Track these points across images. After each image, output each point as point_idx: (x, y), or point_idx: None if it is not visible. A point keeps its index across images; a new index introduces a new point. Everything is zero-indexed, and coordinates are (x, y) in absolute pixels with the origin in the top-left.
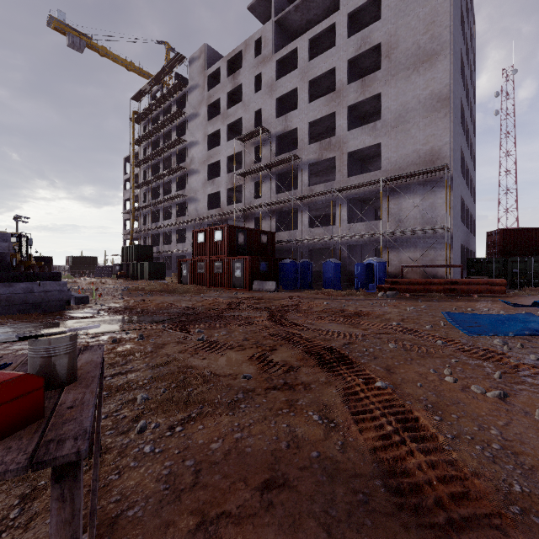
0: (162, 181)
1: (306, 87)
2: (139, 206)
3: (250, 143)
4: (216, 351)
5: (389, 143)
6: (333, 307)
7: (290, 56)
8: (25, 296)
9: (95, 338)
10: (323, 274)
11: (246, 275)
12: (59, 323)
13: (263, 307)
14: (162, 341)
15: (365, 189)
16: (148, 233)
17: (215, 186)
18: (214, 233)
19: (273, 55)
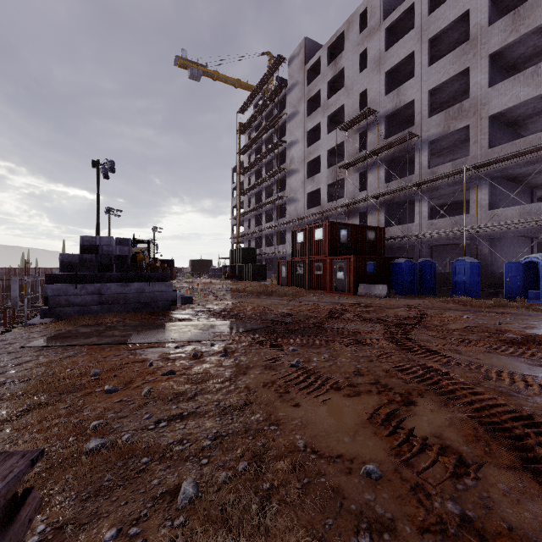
0: (263, 185)
1: (426, 47)
2: (244, 211)
3: (353, 131)
4: (314, 391)
5: None
6: (480, 325)
7: (402, 18)
8: (138, 295)
9: (179, 349)
10: (452, 276)
11: (350, 278)
12: (156, 325)
13: (374, 318)
14: (246, 362)
15: (518, 161)
16: (252, 236)
17: (314, 183)
18: (313, 232)
19: (381, 23)
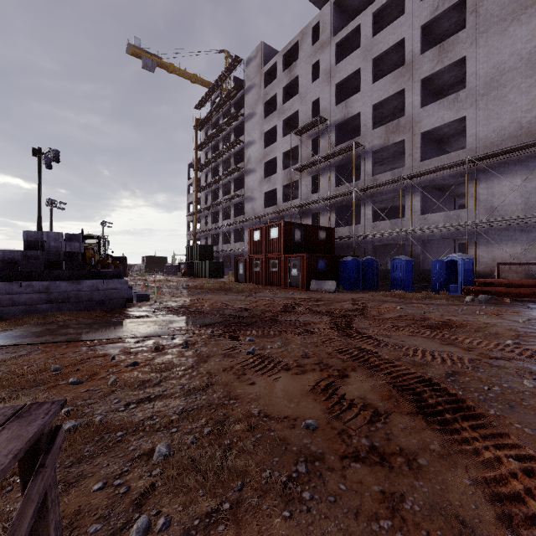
0: (221, 183)
1: (370, 66)
2: (201, 208)
3: (307, 136)
4: (267, 372)
5: (476, 115)
6: (409, 314)
7: (350, 37)
8: (91, 293)
9: (140, 343)
10: (391, 273)
11: (303, 274)
12: (114, 323)
13: (323, 311)
14: (206, 352)
15: (443, 174)
16: (209, 233)
17: (271, 184)
18: (269, 231)
19: (331, 38)
